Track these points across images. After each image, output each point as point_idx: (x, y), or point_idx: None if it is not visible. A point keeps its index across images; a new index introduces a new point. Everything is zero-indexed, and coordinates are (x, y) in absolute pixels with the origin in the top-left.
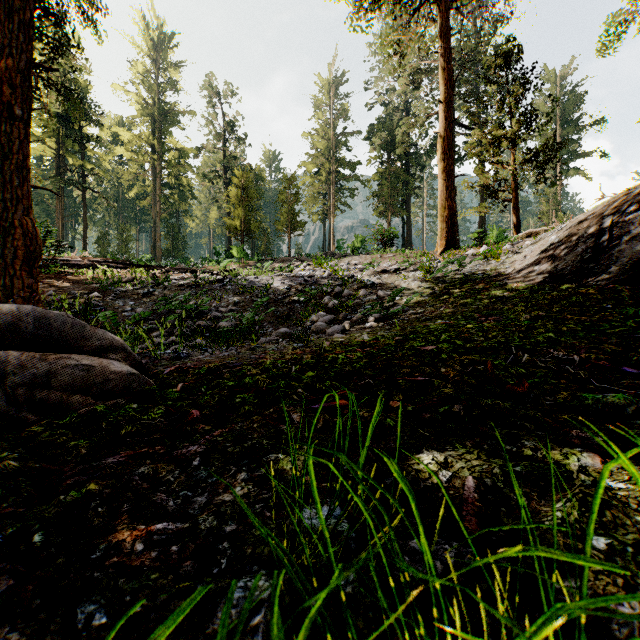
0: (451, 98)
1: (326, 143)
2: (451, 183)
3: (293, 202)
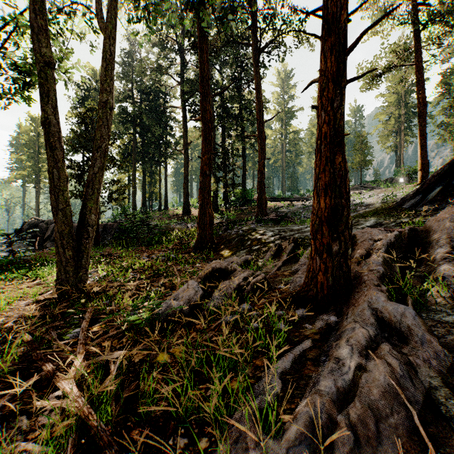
0: (425, 110)
1: (396, 96)
2: (424, 151)
3: (363, 149)
